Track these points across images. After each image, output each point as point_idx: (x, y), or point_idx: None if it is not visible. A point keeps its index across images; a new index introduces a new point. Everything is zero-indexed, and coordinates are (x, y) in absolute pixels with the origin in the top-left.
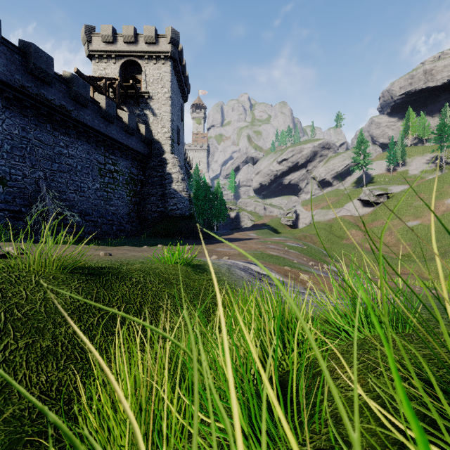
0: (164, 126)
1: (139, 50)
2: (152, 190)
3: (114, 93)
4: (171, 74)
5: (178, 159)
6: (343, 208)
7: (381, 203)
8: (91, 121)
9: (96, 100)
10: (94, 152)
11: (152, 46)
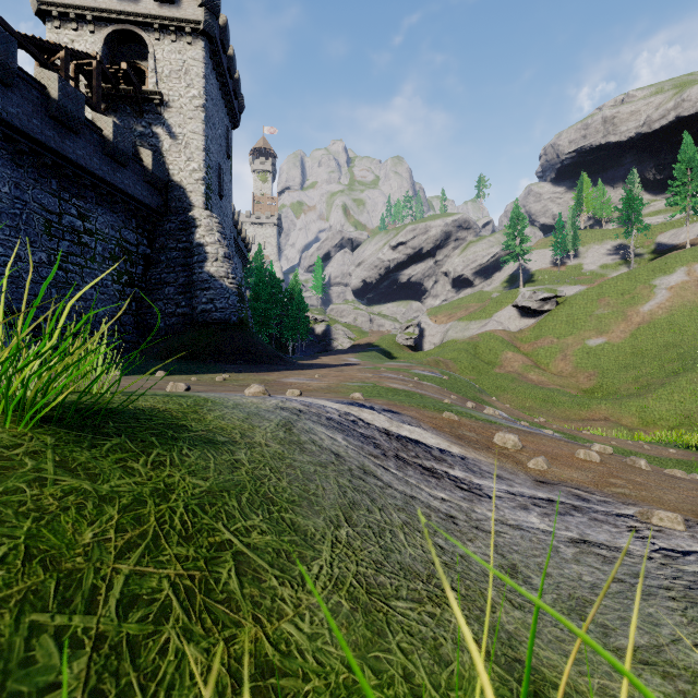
0: (191, 159)
1: (142, 13)
2: (168, 274)
3: (90, 88)
4: (205, 65)
5: (217, 221)
6: (491, 319)
7: (547, 312)
8: (22, 120)
9: (38, 80)
10: (33, 186)
11: (169, 7)
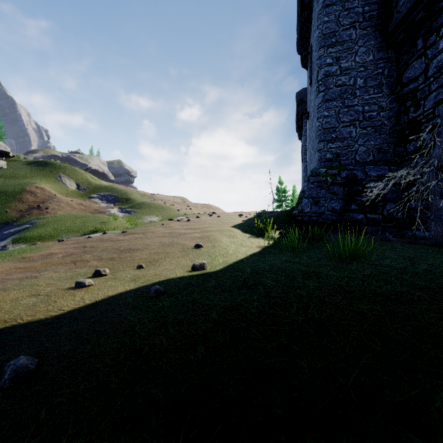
0: None
1: None
2: None
3: None
4: None
5: None
6: None
7: None
8: None
9: None
10: None
11: None
